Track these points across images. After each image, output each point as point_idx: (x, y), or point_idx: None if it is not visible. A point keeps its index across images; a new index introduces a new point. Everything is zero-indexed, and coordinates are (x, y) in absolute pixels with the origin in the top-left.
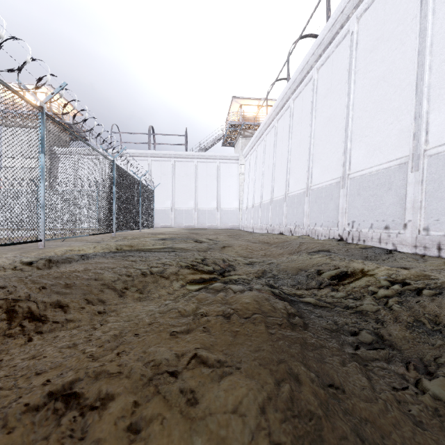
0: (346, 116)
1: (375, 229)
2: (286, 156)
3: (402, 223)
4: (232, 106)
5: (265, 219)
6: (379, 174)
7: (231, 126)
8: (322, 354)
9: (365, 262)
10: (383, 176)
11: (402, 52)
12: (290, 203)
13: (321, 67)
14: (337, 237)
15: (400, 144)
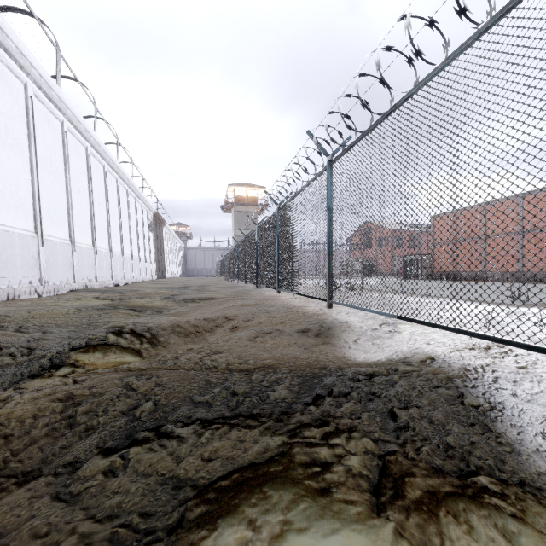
0: None
1: None
2: None
3: None
4: None
5: None
6: None
7: None
8: None
9: None
10: None
11: None
12: None
13: None
14: None
15: None
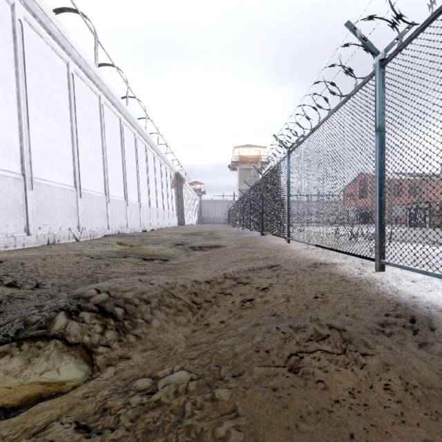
0: None
1: None
2: None
3: None
4: None
5: None
6: None
7: None
8: None
9: None
10: None
11: None
12: None
13: None
14: None
15: None
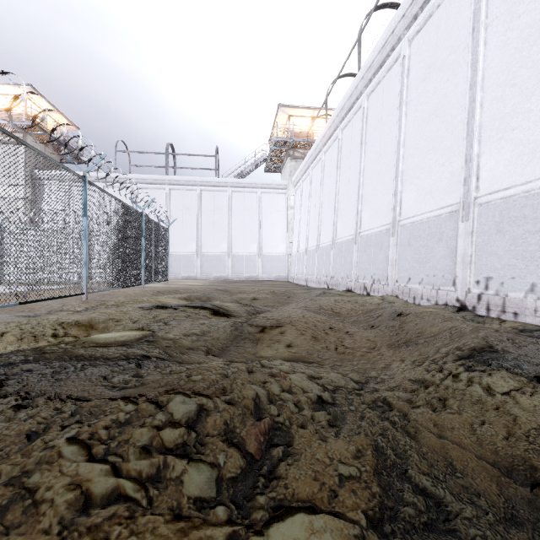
0: (469, 101)
1: None
2: (357, 178)
3: None
4: (278, 118)
5: (325, 269)
6: None
7: (276, 143)
8: None
9: None
10: None
11: None
12: (364, 246)
13: (416, 35)
14: (454, 303)
15: None
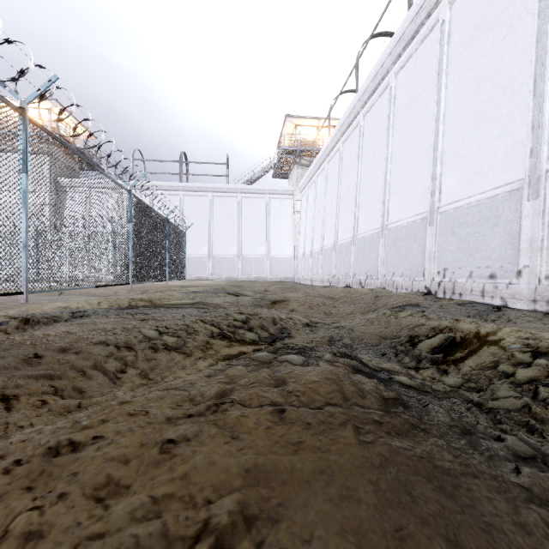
0: (435, 131)
1: (476, 279)
2: (355, 187)
3: (515, 270)
4: (285, 127)
5: (328, 268)
6: (481, 205)
7: (283, 152)
8: (474, 506)
9: (477, 322)
10: (487, 207)
11: (513, 41)
12: (360, 247)
13: (400, 70)
14: (423, 290)
15: (511, 164)
